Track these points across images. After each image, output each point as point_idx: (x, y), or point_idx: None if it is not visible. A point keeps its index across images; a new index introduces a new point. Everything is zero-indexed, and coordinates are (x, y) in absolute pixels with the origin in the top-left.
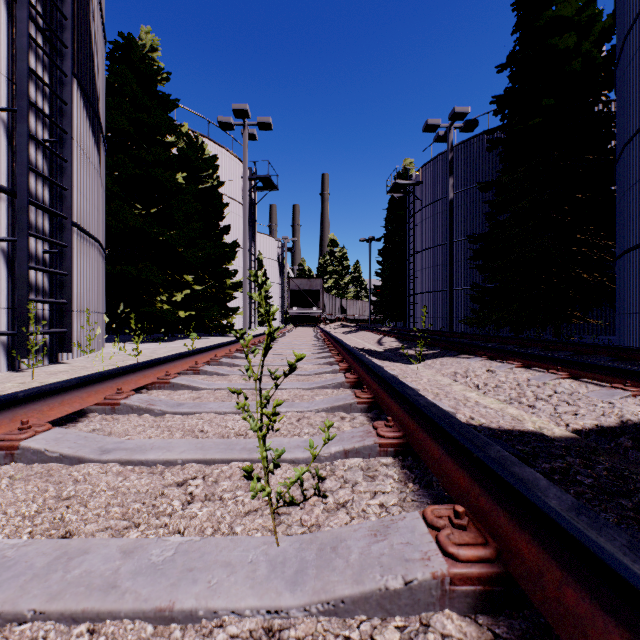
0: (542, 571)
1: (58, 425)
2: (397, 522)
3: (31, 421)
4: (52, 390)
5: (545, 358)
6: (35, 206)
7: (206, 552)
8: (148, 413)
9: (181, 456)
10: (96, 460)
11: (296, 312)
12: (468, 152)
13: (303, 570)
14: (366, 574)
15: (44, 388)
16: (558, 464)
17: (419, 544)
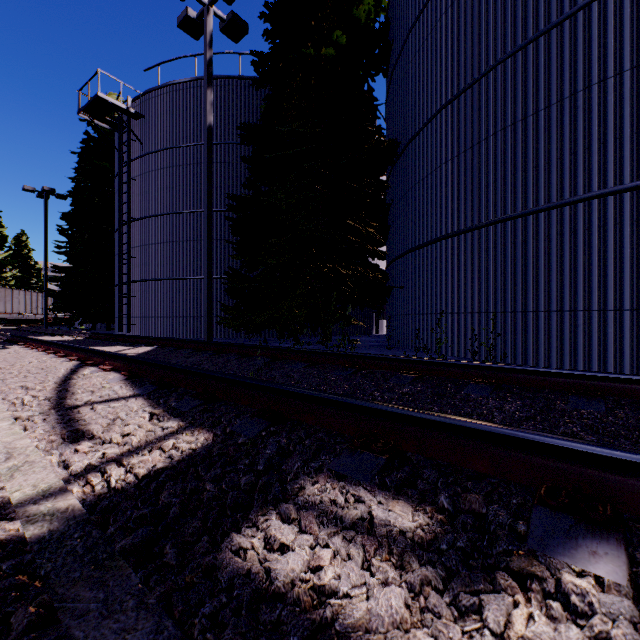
0: None
1: None
2: None
3: None
4: None
5: None
6: None
7: None
8: None
9: None
10: None
11: None
12: (215, 94)
13: None
14: None
15: None
16: None
17: None
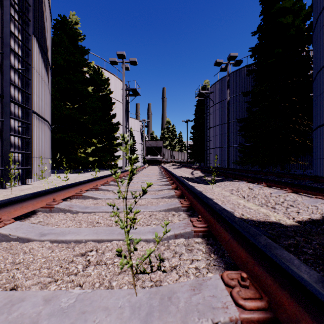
0: (299, 319)
1: (20, 219)
2: (206, 281)
3: (3, 217)
4: (16, 200)
5: (279, 182)
6: (14, 103)
7: (94, 300)
8: (69, 212)
9: (84, 238)
10: (37, 240)
11: (149, 158)
12: (237, 76)
13: (151, 313)
14: (189, 317)
15: (11, 199)
16: (292, 241)
17: (220, 297)
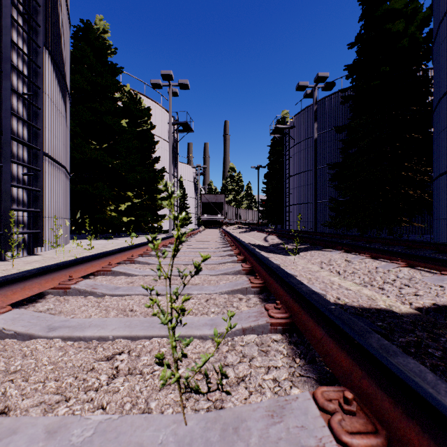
0: None
1: (21, 305)
2: (291, 403)
3: None
4: (15, 278)
5: (388, 252)
6: (17, 141)
7: (121, 432)
8: (92, 295)
9: (112, 333)
10: (43, 337)
11: (206, 218)
12: (327, 105)
13: None
14: None
15: (8, 277)
16: (411, 338)
17: (313, 428)
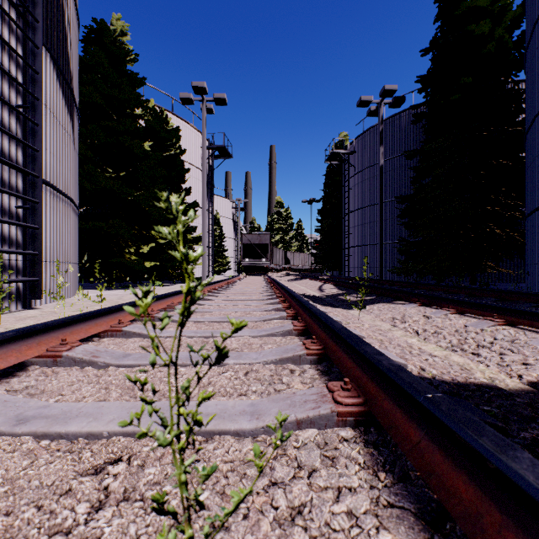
0: None
1: None
2: None
3: None
4: None
5: (479, 305)
6: (8, 165)
7: None
8: (91, 365)
9: (107, 428)
10: (7, 433)
11: (248, 263)
12: (395, 125)
13: None
14: None
15: None
16: (537, 432)
17: None
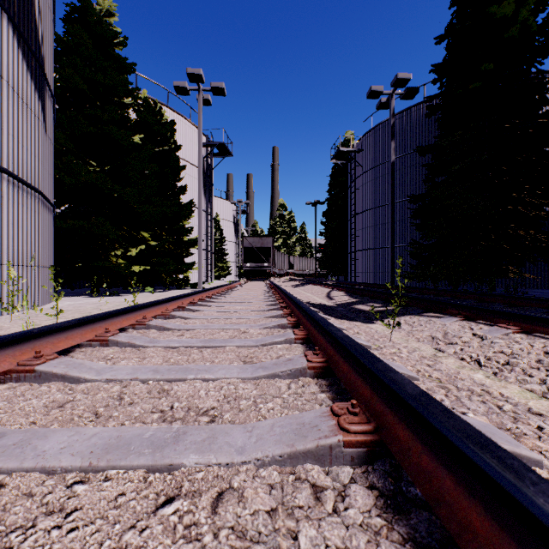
0: None
1: None
2: None
3: None
4: None
5: None
6: None
7: None
8: None
9: None
10: None
11: (249, 267)
12: (406, 121)
13: None
14: None
15: None
16: None
17: None
